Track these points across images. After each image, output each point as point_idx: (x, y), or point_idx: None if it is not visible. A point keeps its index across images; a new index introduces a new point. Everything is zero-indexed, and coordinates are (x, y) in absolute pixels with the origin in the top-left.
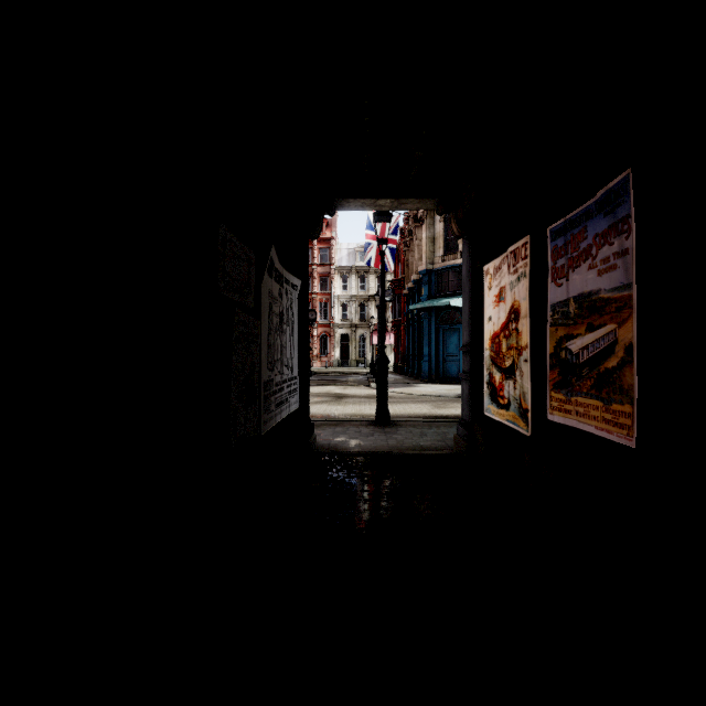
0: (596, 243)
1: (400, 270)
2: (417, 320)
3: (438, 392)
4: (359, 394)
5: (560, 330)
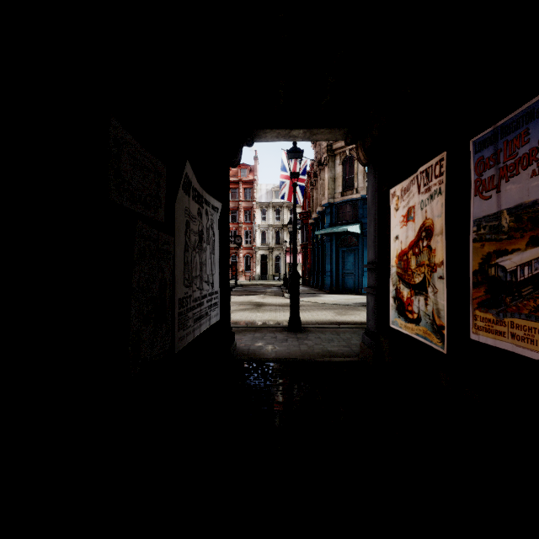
0: None
1: (307, 205)
2: (321, 243)
3: (339, 301)
4: (274, 302)
5: (488, 245)
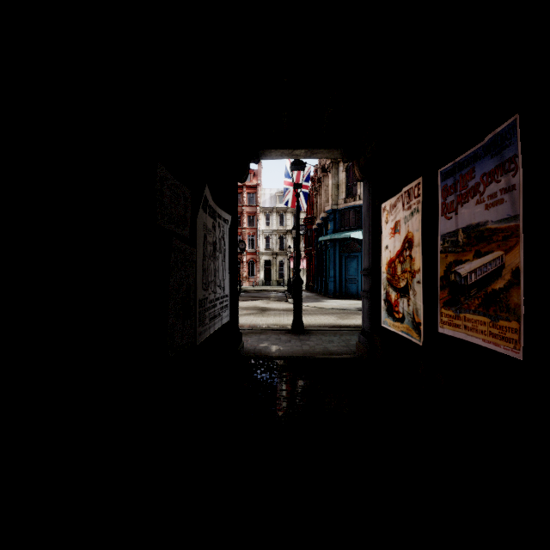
0: (483, 181)
1: (311, 210)
2: (324, 249)
3: (341, 306)
4: (278, 307)
5: (450, 256)
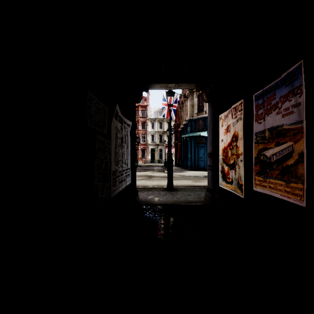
0: (281, 100)
1: (178, 120)
2: (185, 142)
3: (195, 174)
4: (159, 175)
5: (260, 145)
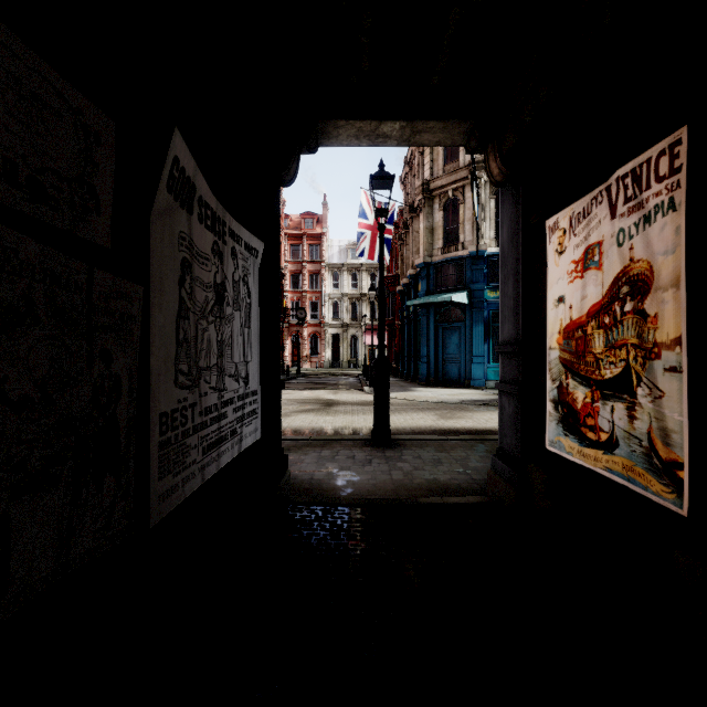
0: None
1: (394, 267)
2: (413, 318)
3: (440, 397)
4: (351, 400)
5: None
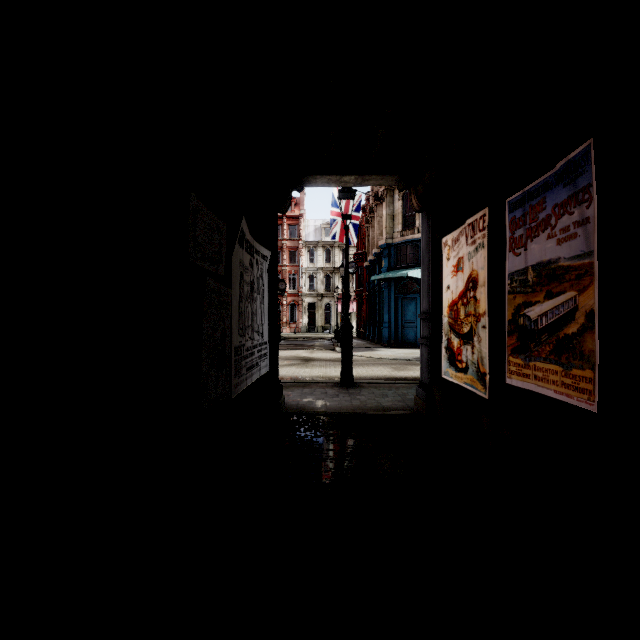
0: (555, 213)
1: (362, 245)
2: (378, 290)
3: (397, 355)
4: (324, 357)
5: (519, 297)
